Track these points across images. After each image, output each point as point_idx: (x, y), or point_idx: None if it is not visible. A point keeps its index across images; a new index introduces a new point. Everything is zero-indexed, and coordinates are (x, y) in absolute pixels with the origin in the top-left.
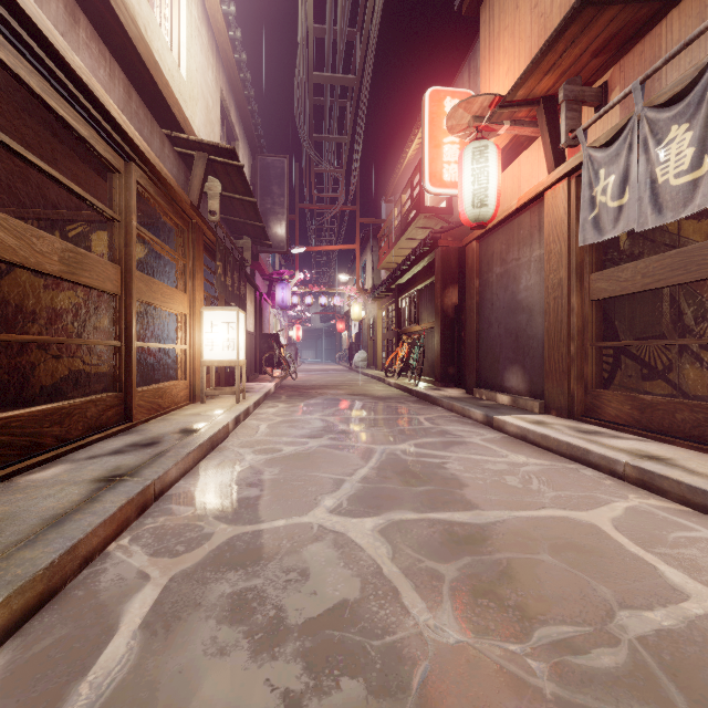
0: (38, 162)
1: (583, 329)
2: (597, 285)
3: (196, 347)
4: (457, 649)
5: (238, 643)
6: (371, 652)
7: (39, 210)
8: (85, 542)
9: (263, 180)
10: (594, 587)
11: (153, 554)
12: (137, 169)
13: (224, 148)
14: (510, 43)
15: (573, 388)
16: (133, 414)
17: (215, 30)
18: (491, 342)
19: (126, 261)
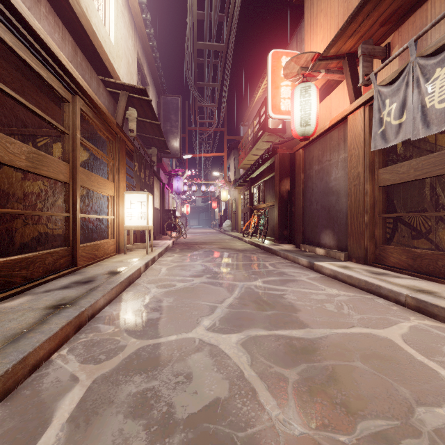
0: (10, 92)
1: (374, 205)
2: (383, 177)
3: (120, 218)
4: (301, 440)
5: (138, 434)
6: (237, 442)
7: (18, 129)
8: (34, 354)
9: (165, 111)
10: (396, 388)
11: (82, 362)
12: (80, 100)
13: (138, 88)
14: (324, 20)
15: (367, 244)
16: (77, 261)
17: (133, 13)
18: (312, 214)
19: (73, 161)
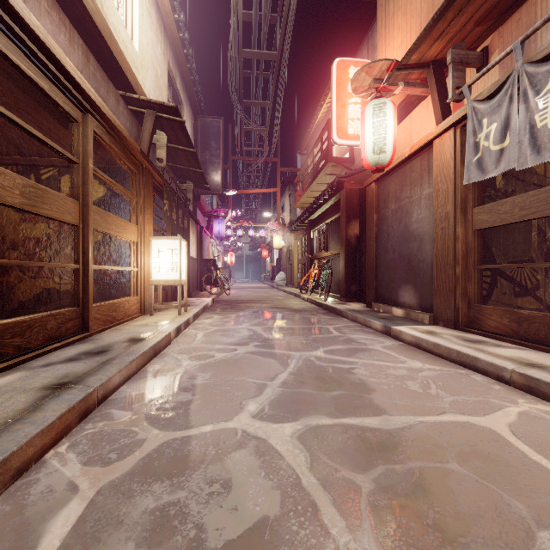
0: None
1: (467, 254)
2: (479, 217)
3: (146, 270)
4: None
5: None
6: None
7: (17, 157)
8: (19, 454)
9: (203, 137)
10: (508, 502)
11: (86, 463)
12: (93, 120)
13: (168, 106)
14: (403, 20)
15: (458, 304)
16: (89, 325)
17: (163, 13)
18: (387, 265)
19: (84, 197)
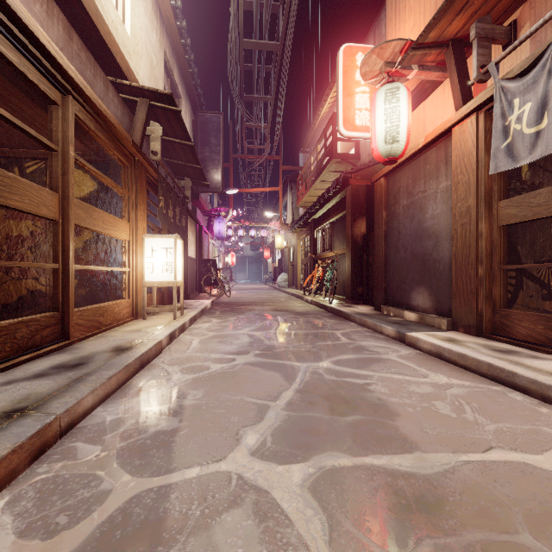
0: None
1: (491, 252)
2: (506, 212)
3: (138, 270)
4: None
5: None
6: None
7: None
8: None
9: (203, 133)
10: None
11: (22, 532)
12: (75, 103)
13: (162, 94)
14: (415, 1)
15: (482, 308)
16: (70, 332)
17: None
18: (398, 265)
19: (64, 189)
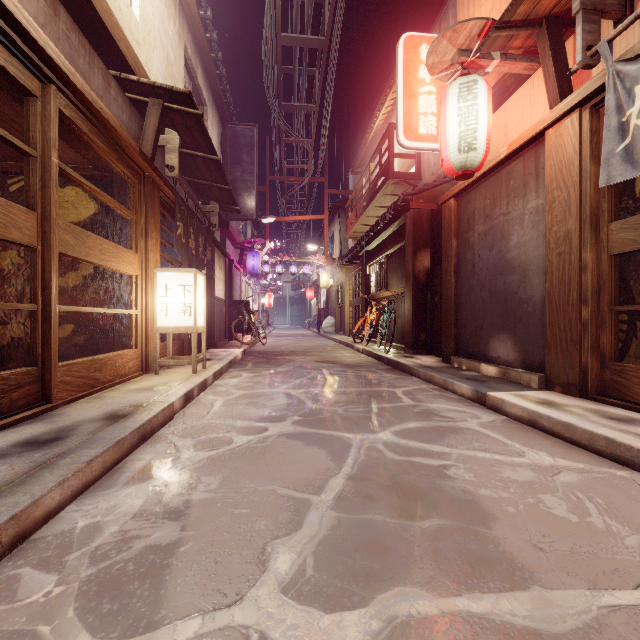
0: None
1: (599, 289)
2: (620, 236)
3: (149, 313)
4: None
5: None
6: None
7: None
8: None
9: (233, 149)
10: None
11: None
12: (60, 96)
13: (178, 92)
14: None
15: (586, 361)
16: (52, 393)
17: None
18: (472, 307)
19: (44, 206)
